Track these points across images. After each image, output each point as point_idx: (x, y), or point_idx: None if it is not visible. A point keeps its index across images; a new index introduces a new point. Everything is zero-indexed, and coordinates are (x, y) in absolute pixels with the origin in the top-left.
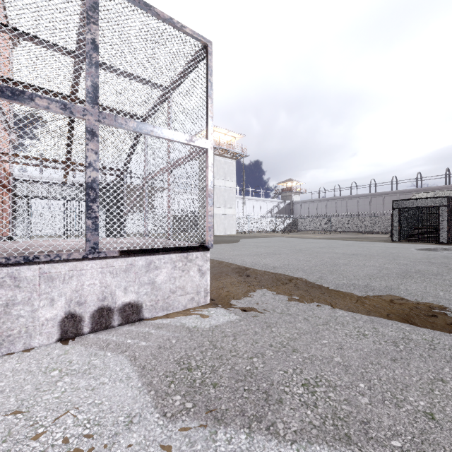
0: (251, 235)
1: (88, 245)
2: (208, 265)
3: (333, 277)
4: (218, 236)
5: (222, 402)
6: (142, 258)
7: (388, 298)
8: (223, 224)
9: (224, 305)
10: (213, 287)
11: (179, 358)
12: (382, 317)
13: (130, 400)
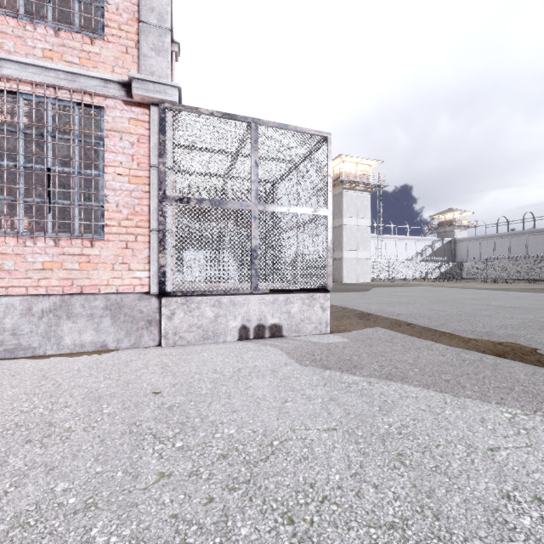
0: (390, 283)
1: (253, 285)
2: (328, 303)
3: (458, 324)
4: (348, 285)
5: (330, 365)
6: (282, 295)
7: (499, 341)
8: (355, 271)
9: (340, 334)
10: (334, 324)
11: (308, 352)
12: (477, 351)
13: (284, 360)
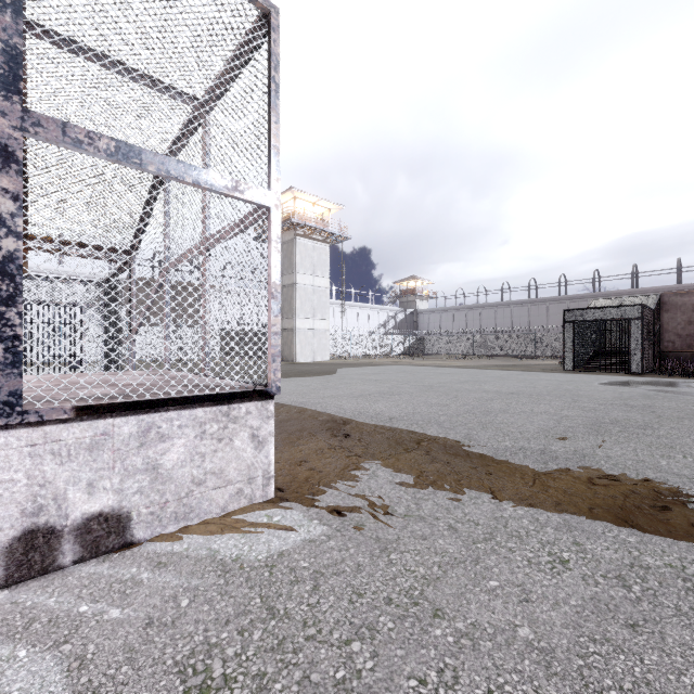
0: (354, 362)
1: None
2: (271, 426)
3: (488, 435)
4: (303, 364)
5: None
6: (130, 419)
7: (584, 474)
8: (311, 345)
9: (300, 501)
10: (284, 462)
11: (188, 654)
12: (582, 515)
13: None
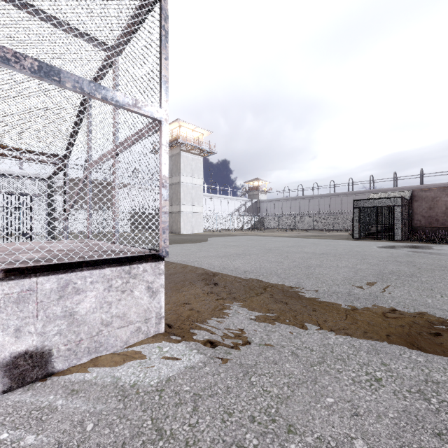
0: (219, 233)
1: None
2: (162, 280)
3: (311, 282)
4: (185, 235)
5: None
6: (51, 278)
7: (379, 310)
8: (190, 223)
9: (183, 334)
10: (172, 304)
11: None
12: (382, 340)
13: None
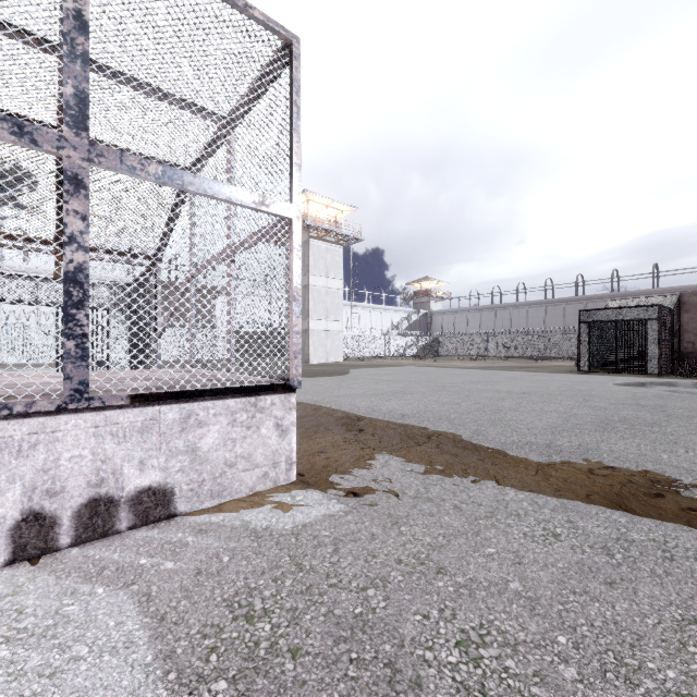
0: (367, 363)
1: (68, 386)
2: (293, 416)
3: (497, 431)
4: (316, 365)
5: (308, 691)
6: (173, 407)
7: (585, 466)
8: (324, 346)
9: (319, 484)
10: (303, 452)
11: (233, 594)
12: (579, 500)
13: None
